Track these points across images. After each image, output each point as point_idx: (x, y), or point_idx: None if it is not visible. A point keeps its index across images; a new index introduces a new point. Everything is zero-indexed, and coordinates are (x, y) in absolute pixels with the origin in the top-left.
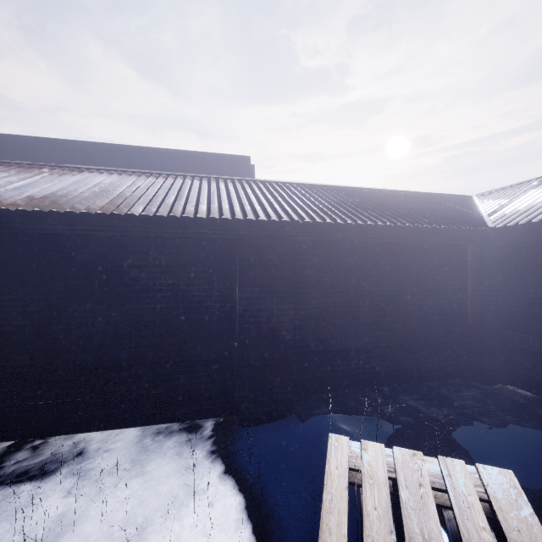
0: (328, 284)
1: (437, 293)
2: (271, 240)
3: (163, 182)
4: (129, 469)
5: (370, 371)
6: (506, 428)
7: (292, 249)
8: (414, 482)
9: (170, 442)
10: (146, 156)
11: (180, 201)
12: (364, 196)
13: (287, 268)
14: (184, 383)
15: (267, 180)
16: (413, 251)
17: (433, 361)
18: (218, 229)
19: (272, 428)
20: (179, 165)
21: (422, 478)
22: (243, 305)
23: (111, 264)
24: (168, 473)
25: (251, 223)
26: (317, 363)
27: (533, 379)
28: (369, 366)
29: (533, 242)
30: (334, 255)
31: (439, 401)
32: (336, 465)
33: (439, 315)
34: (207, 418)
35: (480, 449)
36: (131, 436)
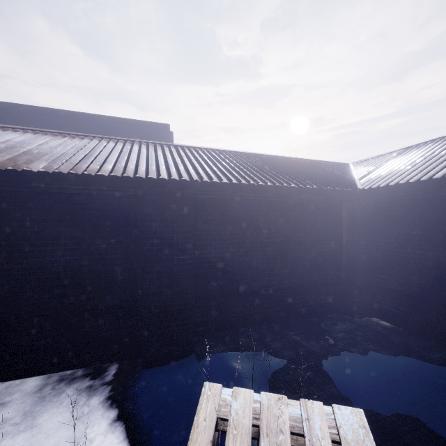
0: (226, 236)
1: (319, 243)
2: (172, 197)
3: (78, 142)
4: (20, 422)
5: (263, 310)
6: (368, 357)
7: (194, 205)
8: (275, 429)
9: (70, 389)
10: (72, 119)
11: (88, 159)
12: (262, 160)
13: (187, 222)
14: (89, 330)
15: (179, 145)
16: (299, 208)
17: (315, 299)
18: (121, 187)
19: (171, 368)
20: (104, 129)
21: (283, 424)
22: (145, 256)
23: (12, 219)
24: (61, 424)
25: (153, 182)
26: (216, 306)
27: (391, 312)
28: (262, 306)
29: (391, 201)
30: (232, 211)
31: (318, 335)
32: (205, 416)
33: (320, 261)
34: (113, 362)
35: (346, 378)
36: (32, 386)
